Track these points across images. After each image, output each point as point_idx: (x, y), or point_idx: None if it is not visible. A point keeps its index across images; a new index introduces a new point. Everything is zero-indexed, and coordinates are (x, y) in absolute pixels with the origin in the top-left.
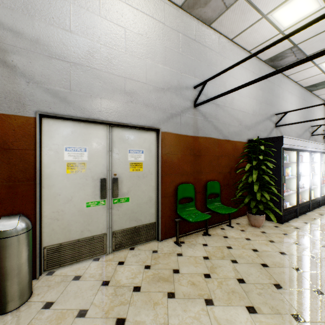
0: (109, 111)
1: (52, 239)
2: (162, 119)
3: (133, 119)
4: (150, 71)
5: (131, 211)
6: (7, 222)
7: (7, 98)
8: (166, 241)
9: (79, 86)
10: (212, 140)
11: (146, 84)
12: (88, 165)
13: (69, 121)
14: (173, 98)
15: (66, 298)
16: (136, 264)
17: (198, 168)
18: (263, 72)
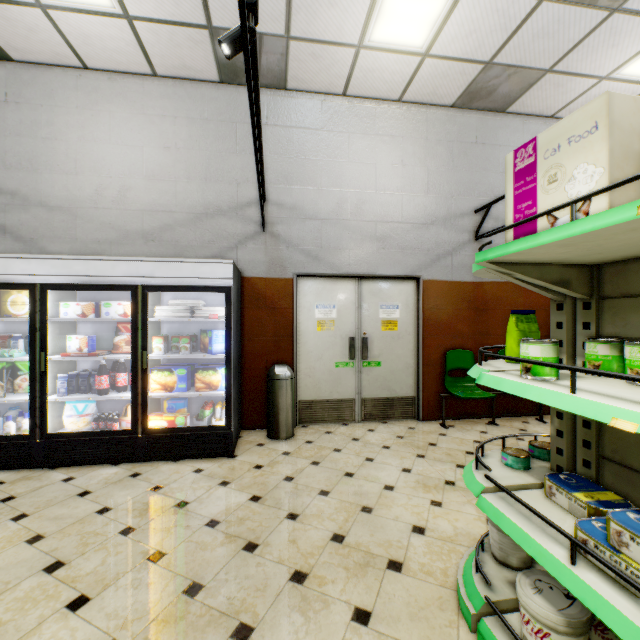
0: (358, 263)
1: (305, 395)
2: (423, 263)
3: (386, 268)
4: (407, 206)
5: (383, 378)
6: (280, 368)
7: (274, 264)
8: (429, 422)
9: (329, 241)
10: (510, 286)
11: (402, 223)
12: (336, 323)
13: (319, 278)
14: (440, 233)
15: (322, 441)
16: (388, 433)
17: (483, 329)
18: None
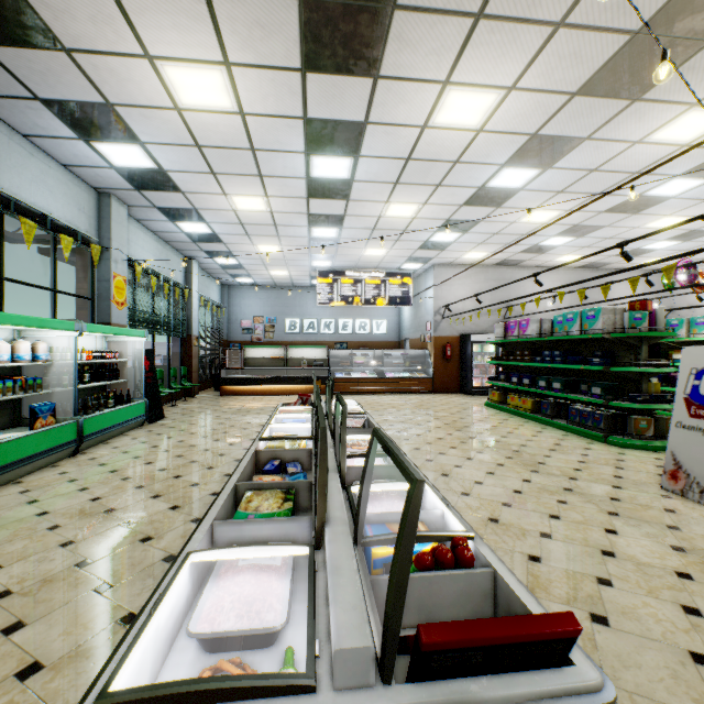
0: None
1: None
2: None
3: None
4: None
5: None
6: None
7: None
8: None
9: None
10: None
11: None
12: None
13: None
14: None
15: None
16: None
17: None
18: None
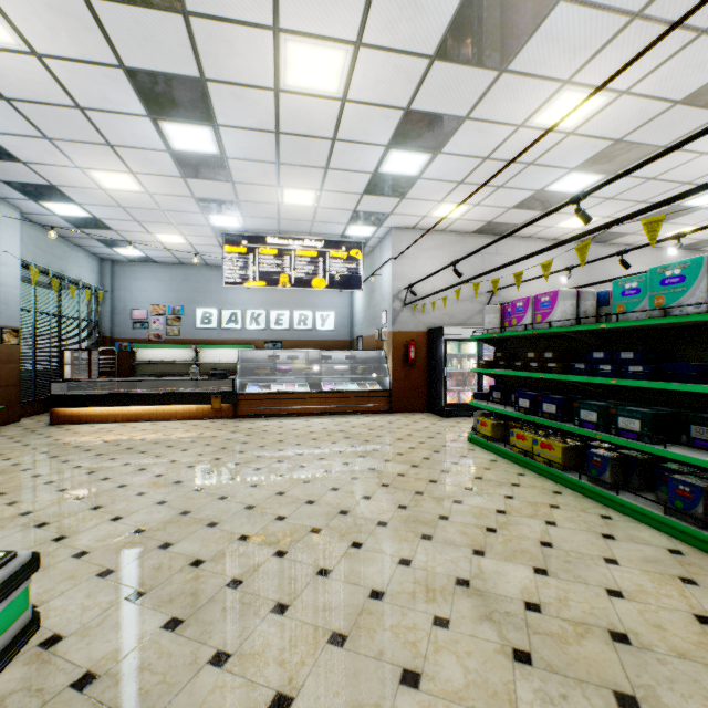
0: None
1: None
2: None
3: None
4: None
5: None
6: None
7: None
8: None
9: None
10: None
11: None
12: None
13: None
14: None
15: None
16: None
17: None
18: None
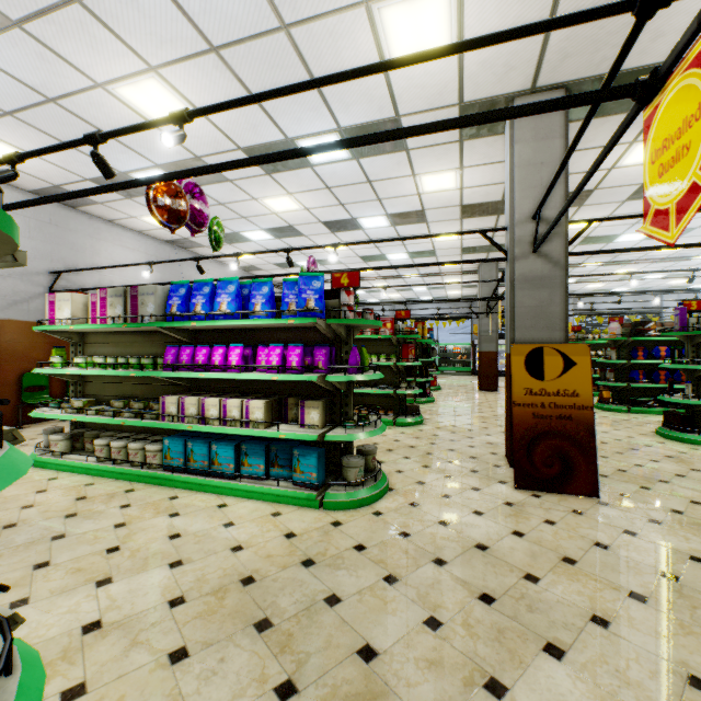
0: None
1: None
2: (1, 306)
3: None
4: None
5: None
6: None
7: None
8: None
9: None
10: None
11: None
12: None
13: None
14: (18, 284)
15: None
16: None
17: None
18: (163, 253)
